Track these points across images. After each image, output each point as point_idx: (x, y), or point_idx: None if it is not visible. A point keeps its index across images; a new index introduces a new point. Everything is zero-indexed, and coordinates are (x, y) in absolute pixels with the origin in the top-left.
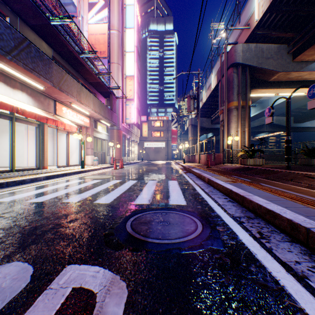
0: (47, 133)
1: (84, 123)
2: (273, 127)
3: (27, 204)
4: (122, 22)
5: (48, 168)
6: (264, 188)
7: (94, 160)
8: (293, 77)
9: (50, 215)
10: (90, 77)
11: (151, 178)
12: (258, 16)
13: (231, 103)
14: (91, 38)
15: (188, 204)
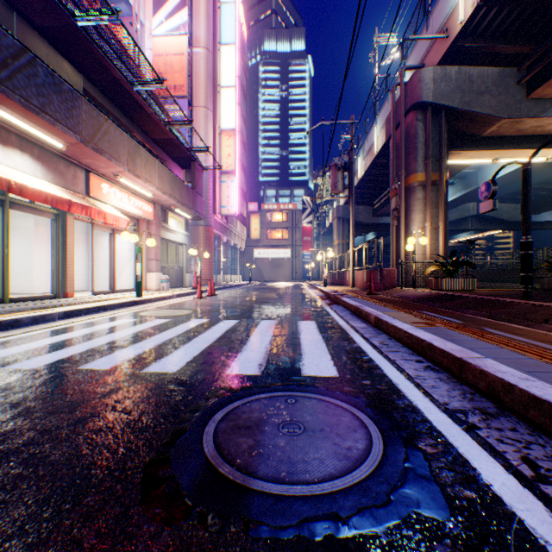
0: (72, 231)
1: (143, 214)
2: (485, 222)
3: (0, 376)
4: (214, 33)
5: (75, 296)
6: (498, 339)
7: (161, 281)
8: (527, 127)
9: (38, 404)
10: (155, 128)
11: (266, 316)
12: (465, 14)
13: (412, 176)
14: (158, 62)
15: (342, 377)
